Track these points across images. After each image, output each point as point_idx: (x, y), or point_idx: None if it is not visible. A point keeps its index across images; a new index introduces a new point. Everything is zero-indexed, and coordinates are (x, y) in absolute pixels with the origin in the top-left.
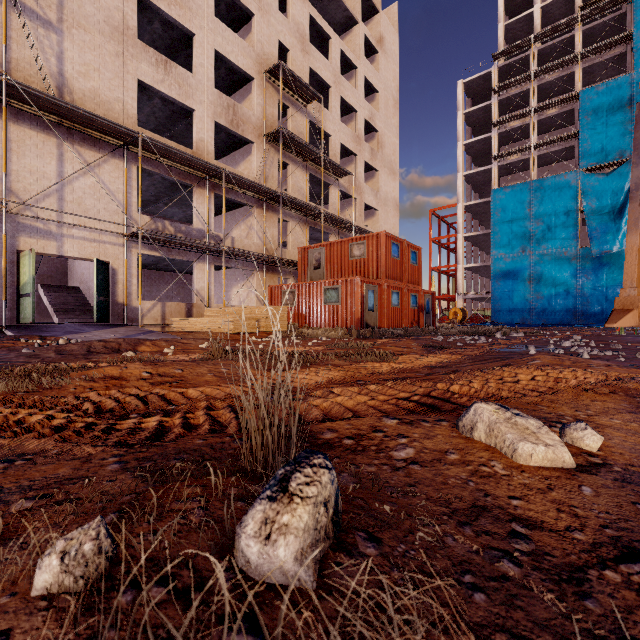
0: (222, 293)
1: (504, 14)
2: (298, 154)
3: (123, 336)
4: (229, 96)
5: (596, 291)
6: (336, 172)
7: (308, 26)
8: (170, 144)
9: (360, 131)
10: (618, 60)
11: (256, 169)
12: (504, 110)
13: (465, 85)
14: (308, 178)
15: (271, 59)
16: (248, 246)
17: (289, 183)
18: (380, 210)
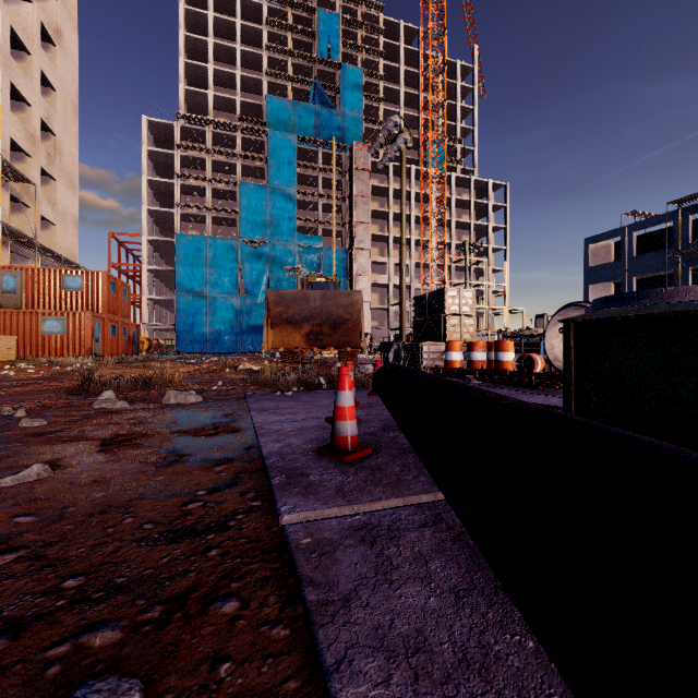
0: None
1: (184, 75)
2: None
3: None
4: None
5: (249, 329)
6: (11, 175)
7: None
8: None
9: (35, 130)
10: (261, 170)
11: None
12: (185, 164)
13: (149, 122)
14: None
15: None
16: None
17: None
18: (58, 225)
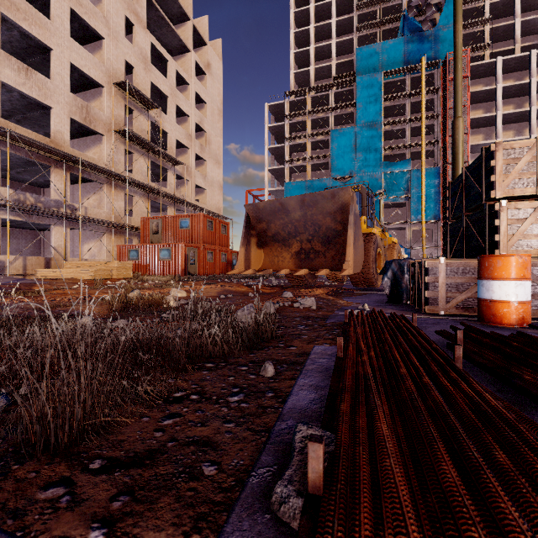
0: (74, 248)
1: (295, 64)
2: (141, 146)
3: (4, 282)
4: (81, 91)
5: None
6: (172, 161)
7: (150, 51)
8: (31, 133)
9: (192, 131)
10: (351, 115)
11: (106, 156)
12: (293, 129)
13: (270, 107)
14: (150, 164)
15: (119, 73)
16: (99, 214)
17: (134, 167)
18: (208, 189)
